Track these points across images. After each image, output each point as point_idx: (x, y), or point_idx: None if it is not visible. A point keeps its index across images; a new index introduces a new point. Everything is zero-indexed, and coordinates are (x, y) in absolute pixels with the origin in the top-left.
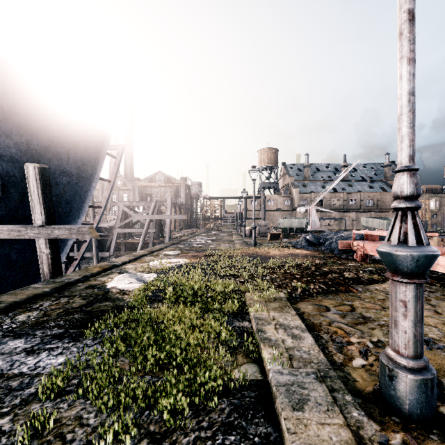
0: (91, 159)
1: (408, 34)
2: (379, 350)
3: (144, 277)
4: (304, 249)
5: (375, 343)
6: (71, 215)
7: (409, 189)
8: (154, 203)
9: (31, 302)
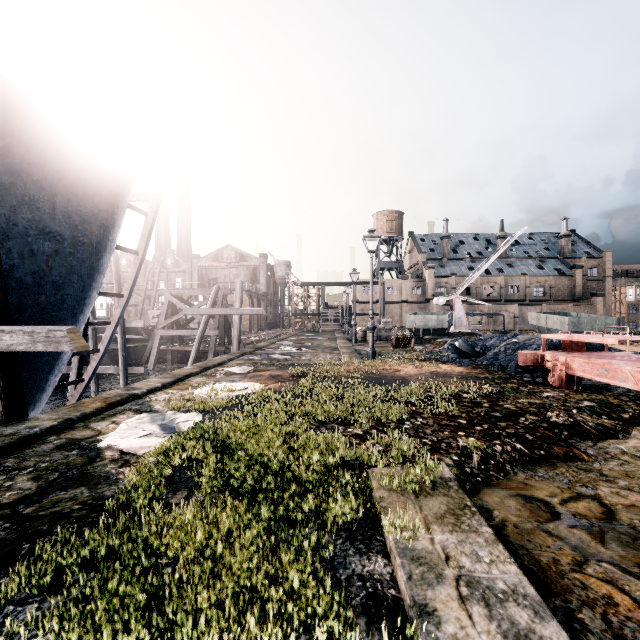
0: (98, 213)
1: None
2: None
3: (177, 421)
4: (455, 365)
5: None
6: (66, 309)
7: None
8: (214, 290)
9: None
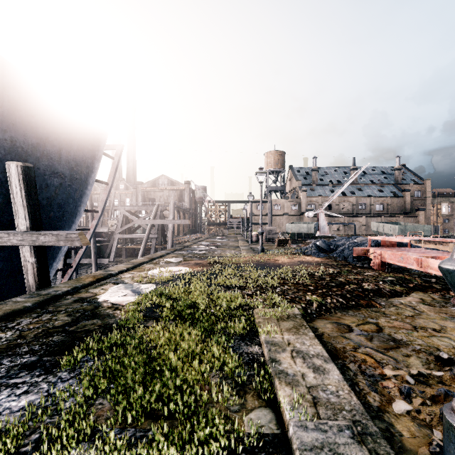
0: (86, 159)
1: None
2: (423, 388)
3: (141, 288)
4: (315, 257)
5: (416, 377)
6: (65, 220)
7: None
8: (155, 207)
9: (8, 319)
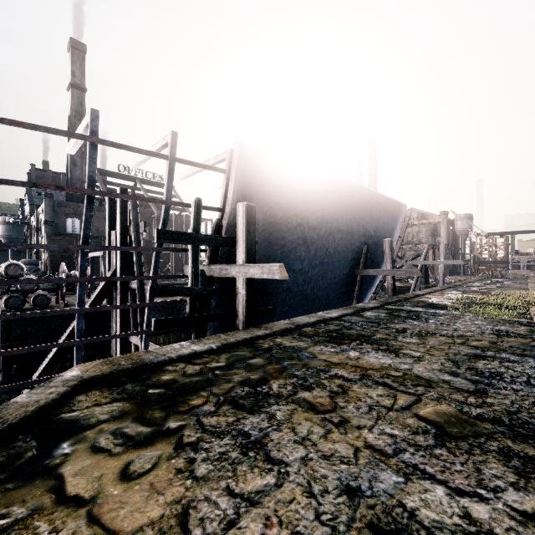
0: (396, 226)
1: None
2: None
3: (448, 300)
4: None
5: None
6: (382, 263)
7: None
8: (425, 250)
9: (400, 302)
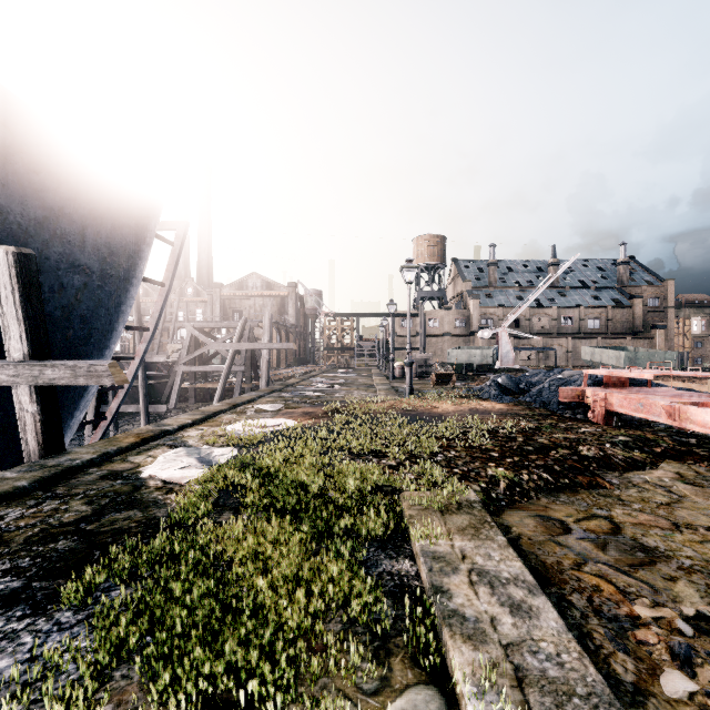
0: (126, 245)
1: None
2: None
3: (213, 454)
4: (496, 402)
5: (693, 622)
6: (93, 343)
7: None
8: (241, 323)
9: None
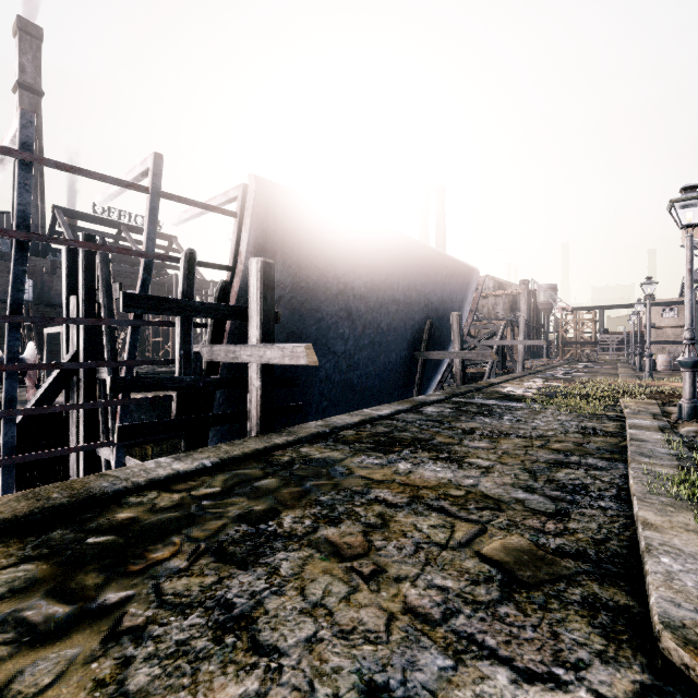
0: (466, 297)
1: (688, 278)
2: None
3: (527, 390)
4: None
5: None
6: (450, 343)
7: (687, 337)
8: (502, 327)
9: (470, 393)
